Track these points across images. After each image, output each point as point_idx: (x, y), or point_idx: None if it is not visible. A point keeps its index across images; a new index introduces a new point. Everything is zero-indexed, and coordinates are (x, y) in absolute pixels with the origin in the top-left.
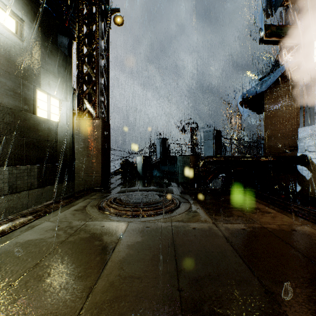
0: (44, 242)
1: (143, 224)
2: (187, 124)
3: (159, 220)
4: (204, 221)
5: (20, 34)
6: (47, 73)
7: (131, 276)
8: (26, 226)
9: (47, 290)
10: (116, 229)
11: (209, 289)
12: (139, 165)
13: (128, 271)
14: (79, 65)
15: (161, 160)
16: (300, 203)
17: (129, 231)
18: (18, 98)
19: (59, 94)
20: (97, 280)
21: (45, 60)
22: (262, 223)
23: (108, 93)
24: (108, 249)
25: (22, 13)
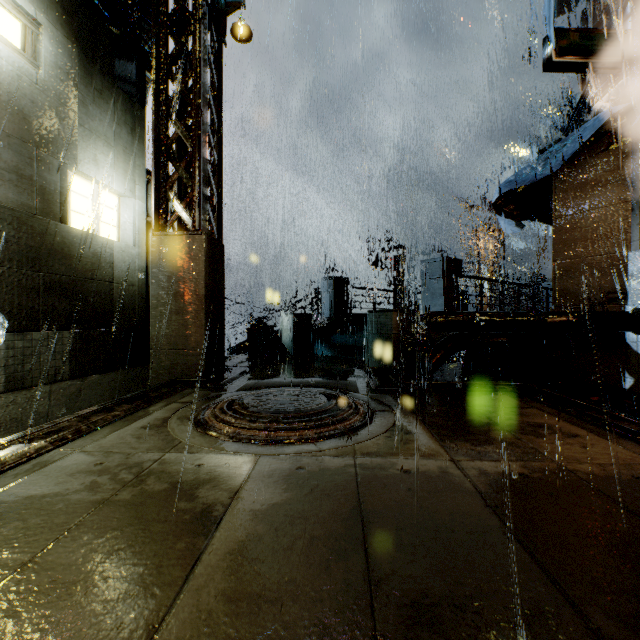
0: (61, 501)
1: (290, 460)
2: (386, 249)
3: (327, 452)
4: (428, 456)
5: (33, 53)
6: (91, 138)
7: (256, 595)
8: (30, 464)
9: (43, 632)
10: (229, 472)
11: (453, 637)
12: (287, 333)
13: (248, 581)
14: (158, 121)
15: (331, 323)
16: (636, 413)
17: (258, 477)
18: (26, 188)
19: (117, 181)
20: (171, 606)
21: (86, 109)
22: (564, 461)
23: (220, 180)
24: (207, 520)
25: (36, 8)
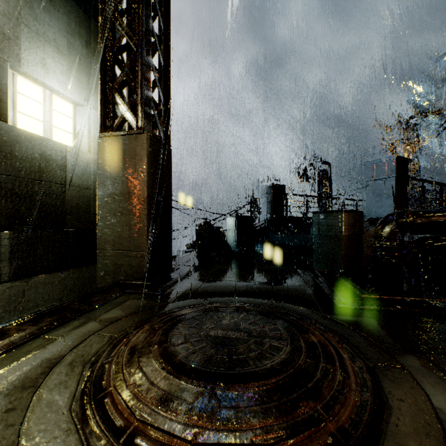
0: None
1: None
2: (311, 165)
3: None
4: None
5: None
6: (38, 41)
7: None
8: None
9: None
10: None
11: None
12: (232, 233)
13: None
14: (104, 25)
15: (270, 225)
16: None
17: None
18: None
19: (70, 89)
20: None
21: (32, 11)
22: None
23: (167, 85)
24: None
25: None
